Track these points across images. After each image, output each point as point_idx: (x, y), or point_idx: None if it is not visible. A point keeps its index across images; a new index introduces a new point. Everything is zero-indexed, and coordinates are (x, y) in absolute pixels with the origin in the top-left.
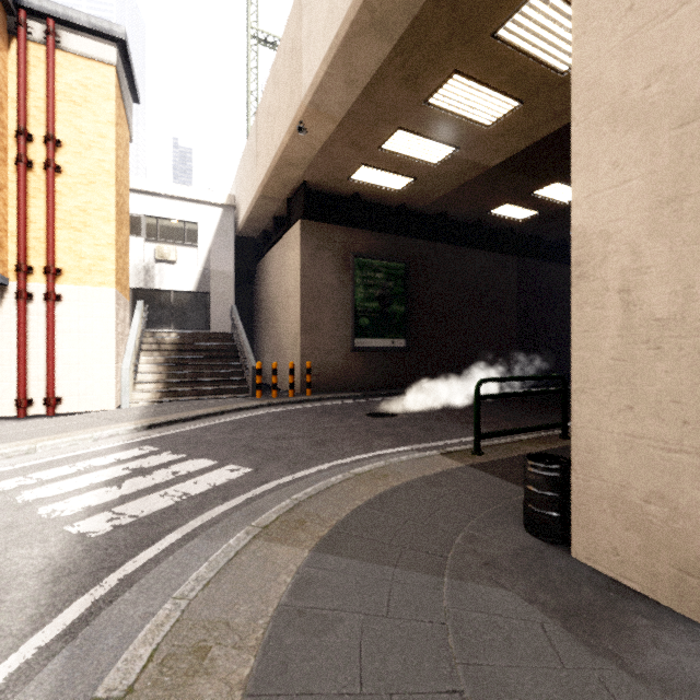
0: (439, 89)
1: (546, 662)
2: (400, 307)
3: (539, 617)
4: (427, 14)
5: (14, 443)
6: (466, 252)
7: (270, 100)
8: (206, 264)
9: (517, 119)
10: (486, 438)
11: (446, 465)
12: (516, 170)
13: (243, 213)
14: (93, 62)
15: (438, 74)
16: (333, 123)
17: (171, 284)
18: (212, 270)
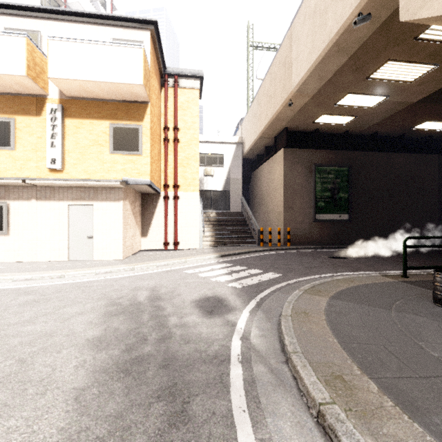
0: (376, 70)
1: (438, 332)
2: (345, 195)
3: (437, 324)
4: (371, 39)
5: (177, 258)
6: (393, 155)
7: (268, 87)
8: (227, 175)
9: (434, 74)
10: (410, 269)
11: (386, 280)
12: (434, 101)
13: (247, 146)
14: (190, 90)
15: (376, 63)
16: (308, 97)
17: (211, 187)
18: (231, 178)
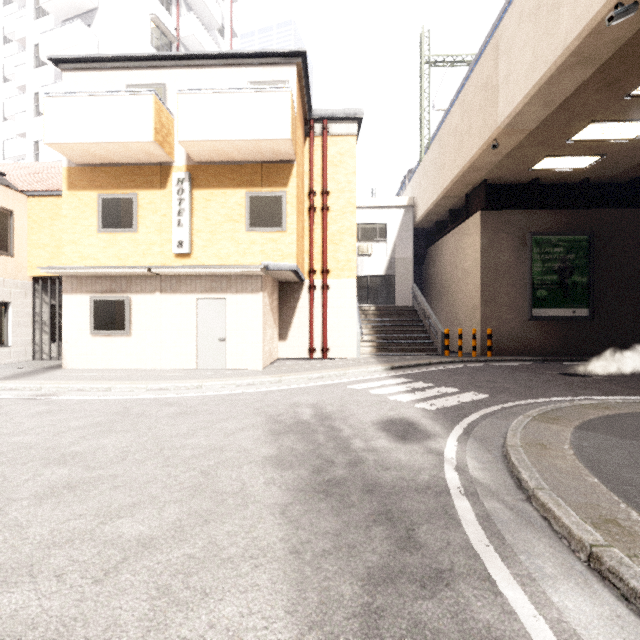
0: None
1: None
2: (582, 278)
3: None
4: (636, 39)
5: (332, 370)
6: None
7: (458, 123)
8: (392, 253)
9: None
10: None
11: None
12: None
13: (422, 211)
14: (344, 137)
15: None
16: (523, 133)
17: (368, 271)
18: (396, 258)
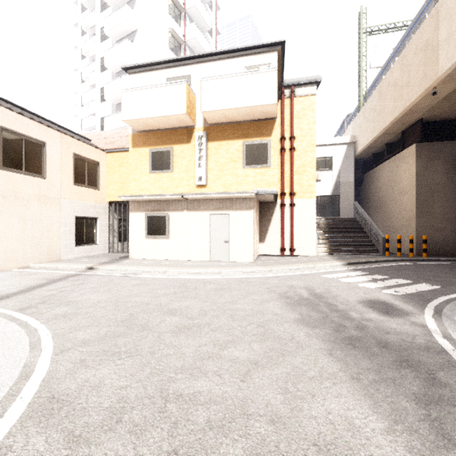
0: None
1: None
2: None
3: None
4: None
5: (303, 264)
6: None
7: (398, 77)
8: (337, 179)
9: None
10: None
11: None
12: None
13: (362, 146)
14: (307, 97)
15: None
16: None
17: (318, 192)
18: (340, 182)
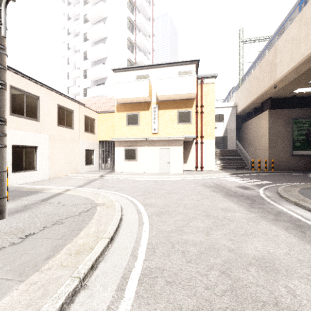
0: None
1: None
2: None
3: None
4: None
5: (209, 174)
6: None
7: (258, 75)
8: (226, 127)
9: None
10: None
11: None
12: None
13: (240, 108)
14: (210, 84)
15: None
16: (287, 82)
17: (215, 135)
18: (228, 129)
